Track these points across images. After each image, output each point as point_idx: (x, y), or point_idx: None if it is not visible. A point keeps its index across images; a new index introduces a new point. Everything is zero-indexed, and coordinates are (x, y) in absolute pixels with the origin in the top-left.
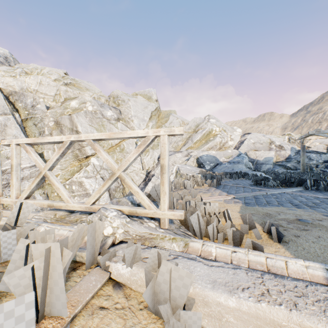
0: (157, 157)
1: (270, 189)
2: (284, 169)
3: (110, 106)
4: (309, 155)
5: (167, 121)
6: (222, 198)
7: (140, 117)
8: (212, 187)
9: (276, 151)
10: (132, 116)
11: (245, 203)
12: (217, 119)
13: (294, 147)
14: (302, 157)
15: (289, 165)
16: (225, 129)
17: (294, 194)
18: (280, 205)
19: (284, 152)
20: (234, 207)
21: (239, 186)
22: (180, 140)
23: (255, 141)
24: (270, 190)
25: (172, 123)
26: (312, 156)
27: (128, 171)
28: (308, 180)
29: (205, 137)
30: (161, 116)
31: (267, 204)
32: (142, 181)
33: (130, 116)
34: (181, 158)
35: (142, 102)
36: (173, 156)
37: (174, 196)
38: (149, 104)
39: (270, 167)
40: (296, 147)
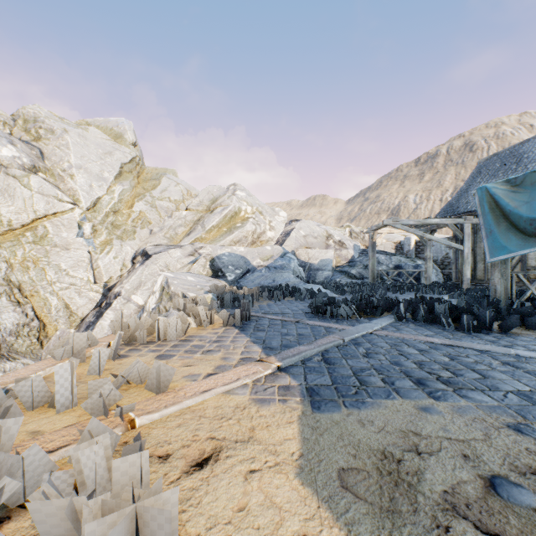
0: (130, 256)
1: (344, 324)
2: (348, 279)
3: (14, 137)
4: (377, 256)
5: (157, 187)
6: (248, 378)
7: (93, 171)
8: (233, 327)
9: (336, 251)
10: (73, 165)
11: (309, 395)
12: (248, 192)
13: (358, 245)
14: (371, 259)
15: (354, 272)
16: (262, 211)
17: (391, 337)
18: (392, 391)
19: (346, 252)
20: (282, 428)
21: (286, 319)
22: (181, 224)
23: (307, 233)
24: (347, 331)
25: (167, 192)
26: (381, 259)
27: (56, 287)
28: (402, 303)
29: (227, 221)
30: (145, 176)
31: (363, 391)
32: (92, 308)
33: (67, 165)
34: (181, 258)
35: (99, 141)
36: (164, 254)
37: (90, 394)
38: (118, 149)
39: (328, 276)
40: (360, 245)
